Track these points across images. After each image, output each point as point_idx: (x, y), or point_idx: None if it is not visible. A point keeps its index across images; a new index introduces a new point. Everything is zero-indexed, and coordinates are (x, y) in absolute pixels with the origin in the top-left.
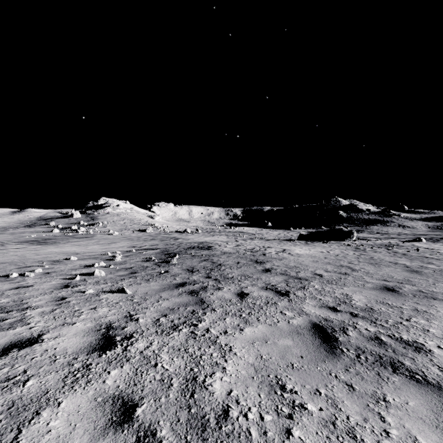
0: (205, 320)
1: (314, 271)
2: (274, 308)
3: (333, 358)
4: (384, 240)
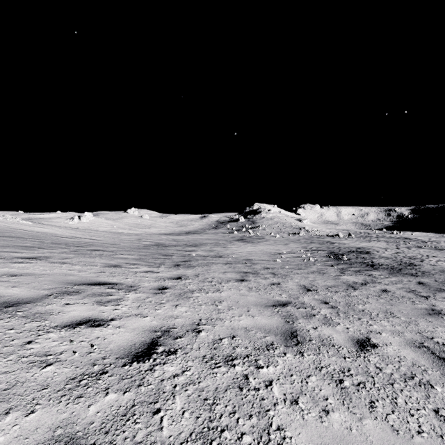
0: (372, 275)
1: None
2: (405, 277)
3: (417, 284)
4: None
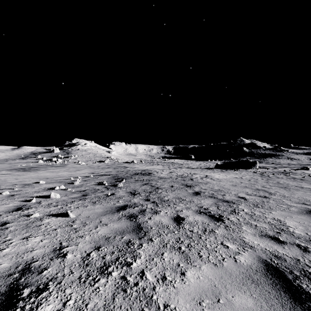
0: (141, 255)
1: (237, 194)
2: (213, 237)
3: None
4: (280, 168)
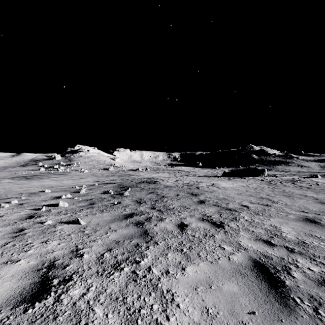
0: (148, 255)
1: (241, 203)
2: (212, 241)
3: (289, 313)
4: (288, 176)
